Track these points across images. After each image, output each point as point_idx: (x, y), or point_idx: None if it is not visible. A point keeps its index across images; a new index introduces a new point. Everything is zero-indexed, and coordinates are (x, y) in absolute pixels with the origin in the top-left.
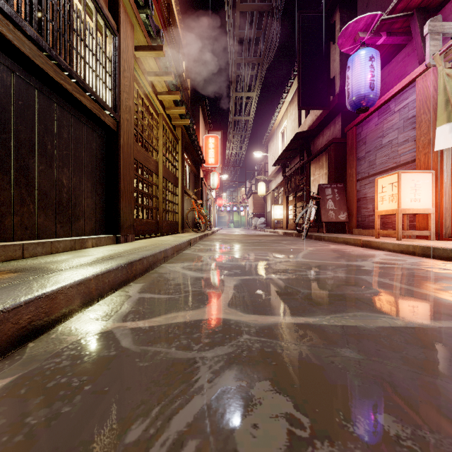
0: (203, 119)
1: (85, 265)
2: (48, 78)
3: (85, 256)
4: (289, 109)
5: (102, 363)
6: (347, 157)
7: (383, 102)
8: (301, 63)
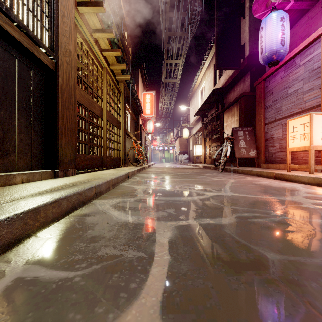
0: (142, 81)
1: None
2: None
3: None
4: (207, 73)
5: None
6: (256, 106)
7: (289, 58)
8: (218, 33)
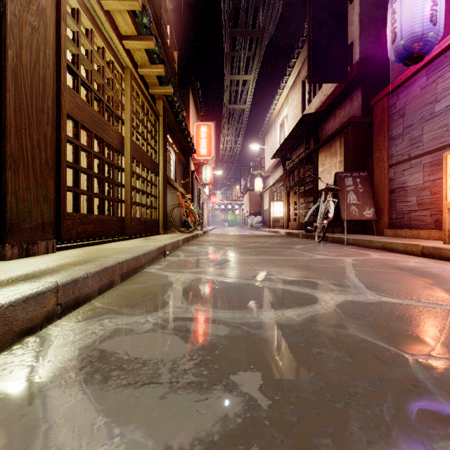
0: (195, 107)
1: None
2: None
3: None
4: (291, 94)
5: None
6: (374, 137)
7: (438, 51)
8: (312, 26)
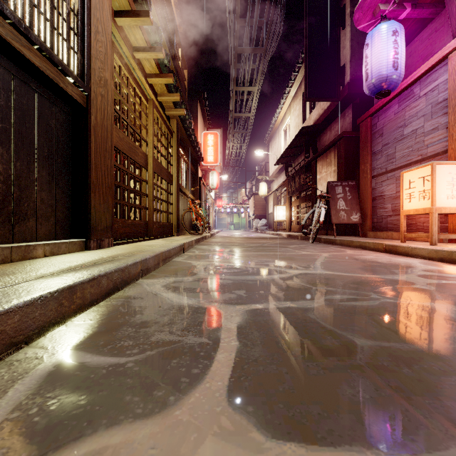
0: (202, 116)
1: None
2: None
3: (4, 275)
4: (293, 104)
5: None
6: (360, 152)
7: (405, 86)
8: (308, 50)
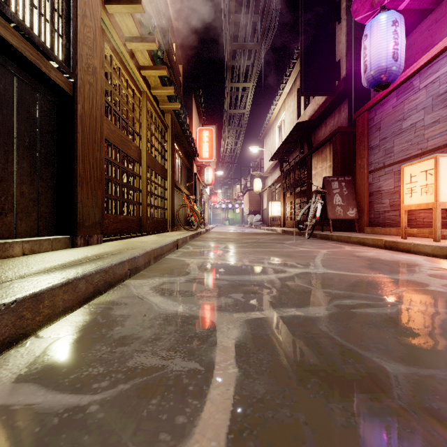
0: (197, 112)
1: None
2: None
3: None
4: (287, 100)
5: None
6: (357, 147)
7: (404, 78)
8: (304, 45)
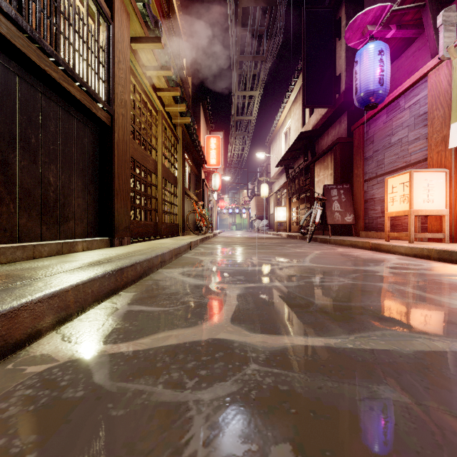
0: (205, 119)
1: (65, 272)
2: (30, 63)
3: (70, 262)
4: (293, 108)
5: (61, 411)
6: (354, 157)
7: (392, 98)
8: (306, 60)
